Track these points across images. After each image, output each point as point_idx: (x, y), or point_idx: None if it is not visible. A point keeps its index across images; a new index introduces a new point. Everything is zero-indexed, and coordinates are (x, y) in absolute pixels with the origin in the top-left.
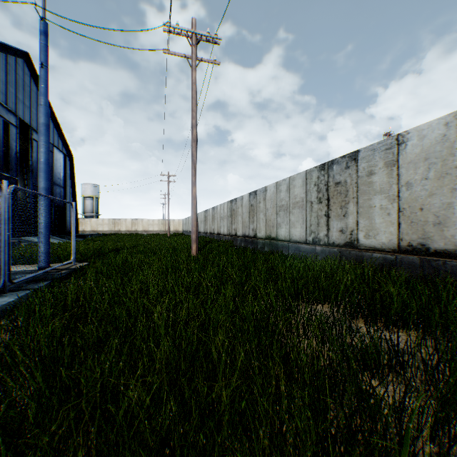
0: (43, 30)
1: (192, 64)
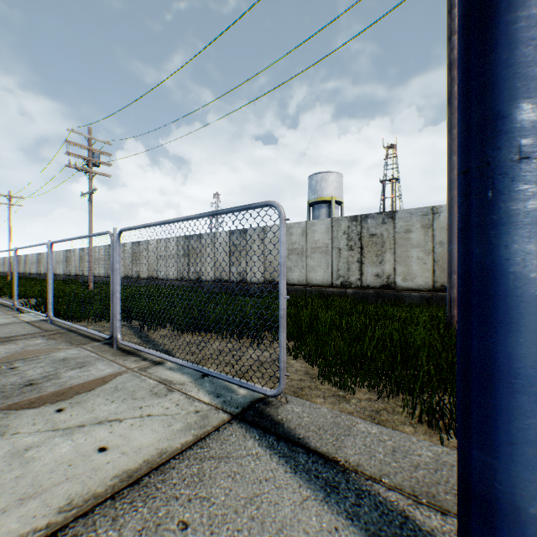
0: None
1: (10, 208)
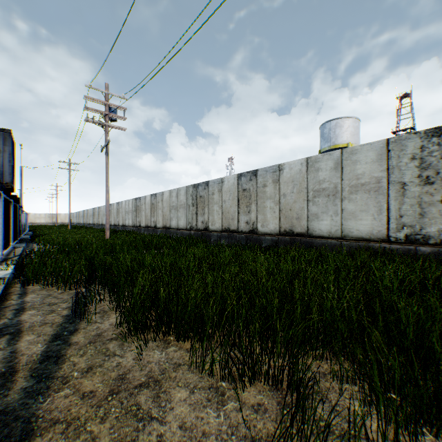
0: (22, 169)
1: (69, 172)
